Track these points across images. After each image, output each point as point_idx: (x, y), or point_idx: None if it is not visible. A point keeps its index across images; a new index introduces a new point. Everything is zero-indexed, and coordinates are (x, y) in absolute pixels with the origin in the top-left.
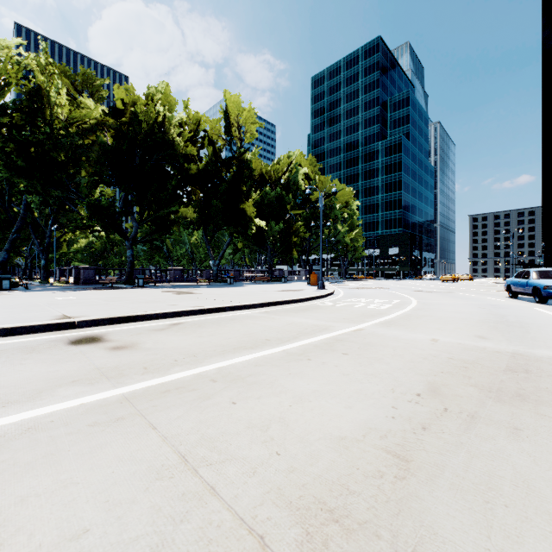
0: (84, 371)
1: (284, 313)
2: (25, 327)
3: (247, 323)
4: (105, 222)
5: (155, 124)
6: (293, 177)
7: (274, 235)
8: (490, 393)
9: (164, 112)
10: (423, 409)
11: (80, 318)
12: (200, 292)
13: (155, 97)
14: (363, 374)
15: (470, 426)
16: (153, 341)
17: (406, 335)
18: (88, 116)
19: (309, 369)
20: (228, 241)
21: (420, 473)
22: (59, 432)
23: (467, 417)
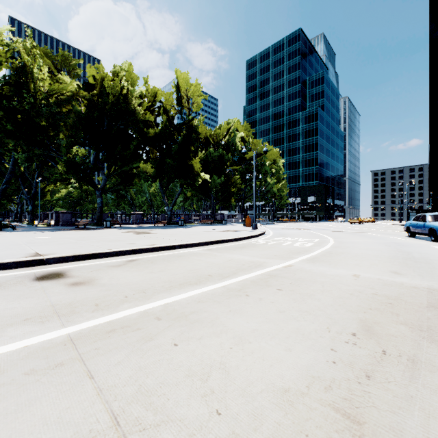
0: (39, 308)
1: (224, 250)
2: None
3: (192, 260)
4: (79, 176)
5: (120, 96)
6: (232, 139)
7: (216, 186)
8: (422, 332)
9: (127, 86)
10: (362, 351)
11: (49, 256)
12: (156, 232)
13: (120, 74)
14: (298, 311)
15: (414, 373)
16: (109, 276)
17: (330, 270)
18: (65, 89)
19: (247, 306)
20: (179, 191)
21: None
22: None
23: (407, 361)
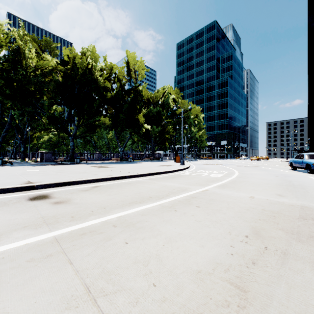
0: (33, 219)
1: (160, 179)
2: (3, 189)
3: (138, 186)
4: (57, 126)
5: (86, 69)
6: (166, 100)
7: (155, 133)
8: (293, 235)
9: (91, 62)
10: (251, 247)
11: (38, 183)
12: (112, 167)
13: (87, 54)
14: (210, 221)
15: (284, 261)
16: (80, 198)
17: (234, 193)
18: (47, 64)
19: (175, 217)
20: (128, 137)
21: (255, 302)
22: (6, 267)
23: (281, 253)
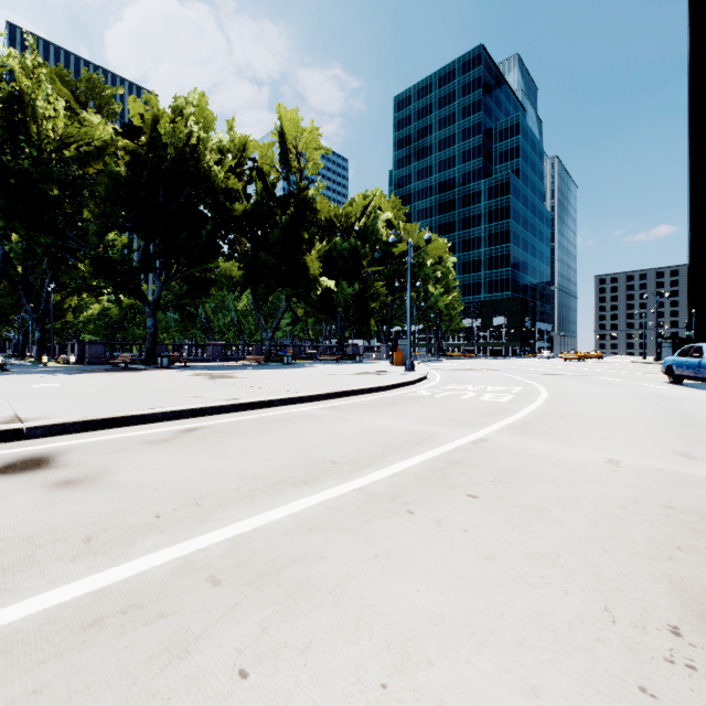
0: None
1: (360, 409)
2: None
3: (302, 429)
4: (116, 281)
5: (185, 149)
6: (371, 223)
7: (346, 299)
8: None
9: (197, 133)
10: None
11: (34, 422)
12: (243, 376)
13: (186, 112)
14: (525, 556)
15: None
16: (137, 466)
17: (561, 451)
18: (92, 135)
19: (413, 541)
20: (284, 307)
21: None
22: None
23: None
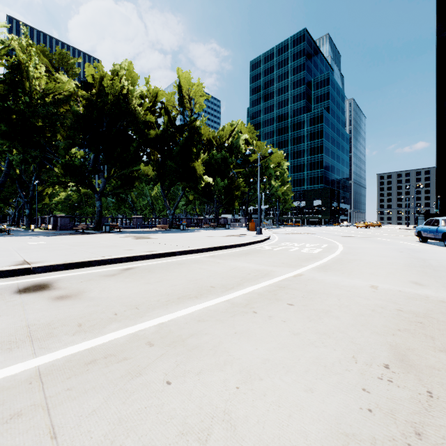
0: (11, 329)
1: (228, 257)
2: None
3: (193, 268)
4: (77, 178)
5: (120, 96)
6: (235, 141)
7: (220, 189)
8: None
9: (127, 86)
10: (402, 393)
11: (36, 264)
12: (156, 237)
13: (120, 73)
14: (315, 333)
15: None
16: (100, 288)
17: (345, 281)
18: (62, 88)
19: (255, 326)
20: (181, 194)
21: None
22: None
23: None
